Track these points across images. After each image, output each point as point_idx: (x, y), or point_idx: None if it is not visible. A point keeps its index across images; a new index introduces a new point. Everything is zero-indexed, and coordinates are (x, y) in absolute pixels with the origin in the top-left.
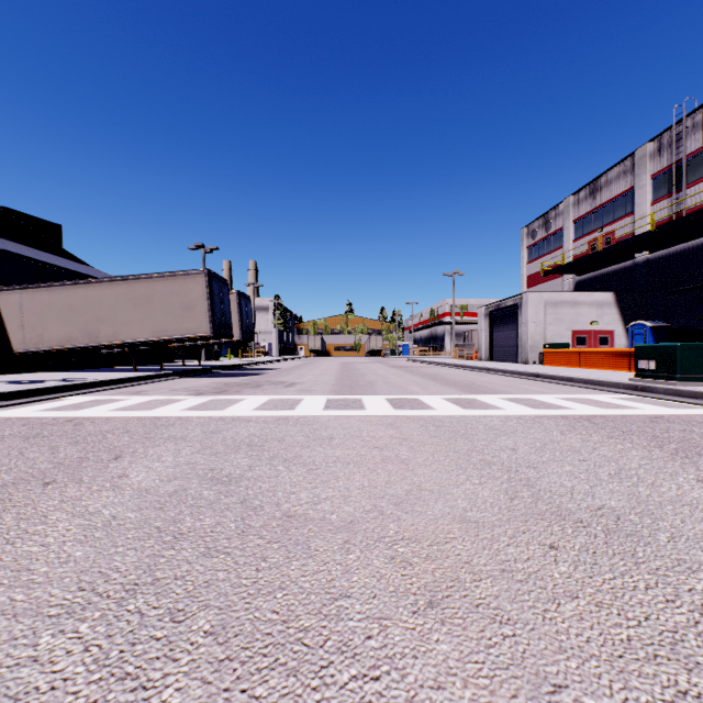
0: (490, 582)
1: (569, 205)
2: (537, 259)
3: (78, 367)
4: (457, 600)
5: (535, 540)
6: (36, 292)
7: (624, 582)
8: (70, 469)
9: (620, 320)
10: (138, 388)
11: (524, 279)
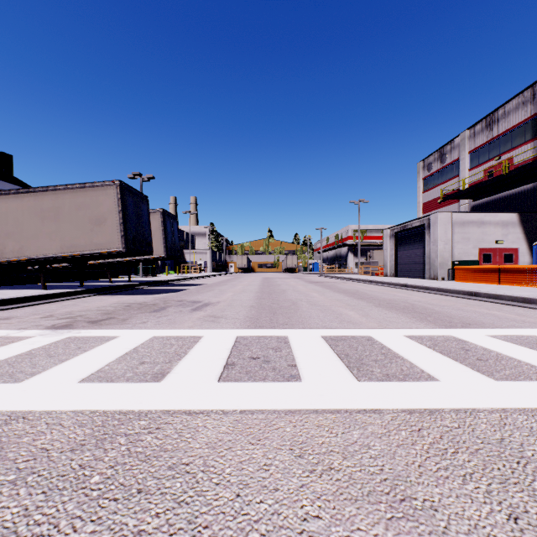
0: None
1: (465, 139)
2: (433, 188)
3: (29, 282)
4: None
5: None
6: None
7: None
8: None
9: (523, 238)
10: (12, 312)
11: (420, 206)
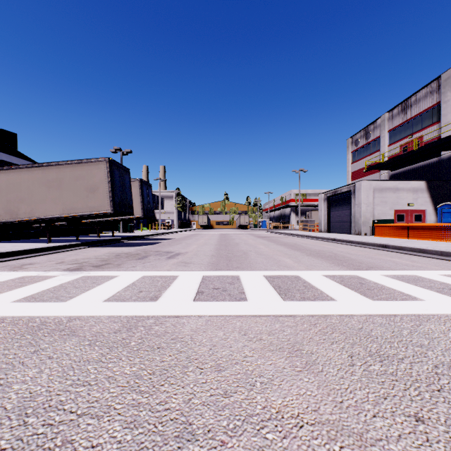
0: None
1: (385, 120)
2: (359, 160)
3: (30, 237)
4: None
5: None
6: None
7: None
8: None
9: (430, 202)
10: (32, 259)
11: (349, 174)
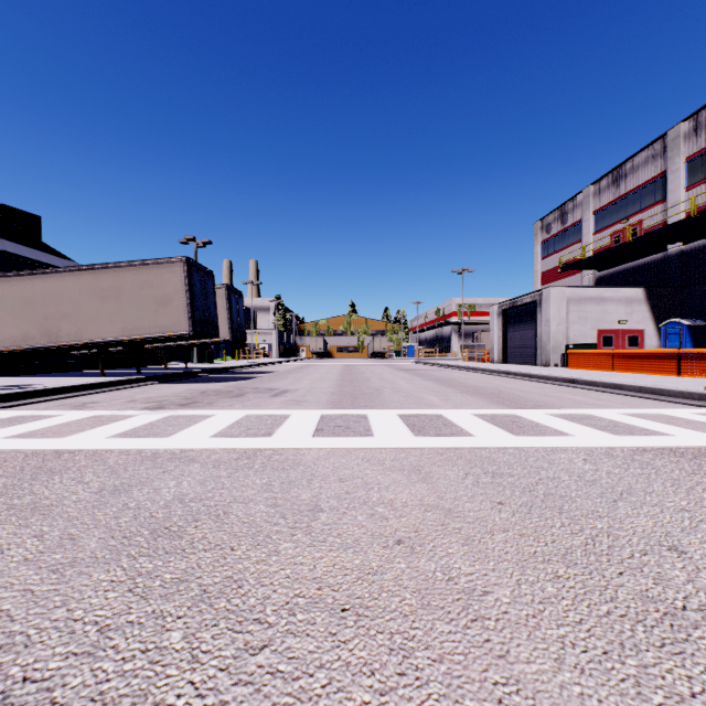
0: None
1: (589, 196)
2: (552, 255)
3: (59, 370)
4: None
5: None
6: None
7: None
8: None
9: (650, 318)
10: (91, 398)
11: (538, 276)
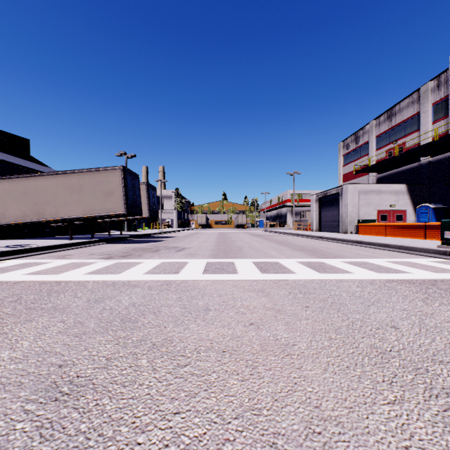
0: None
1: (373, 126)
2: (350, 163)
3: (41, 235)
4: None
5: None
6: (0, 182)
7: None
8: None
9: (410, 203)
10: (67, 252)
11: (341, 176)
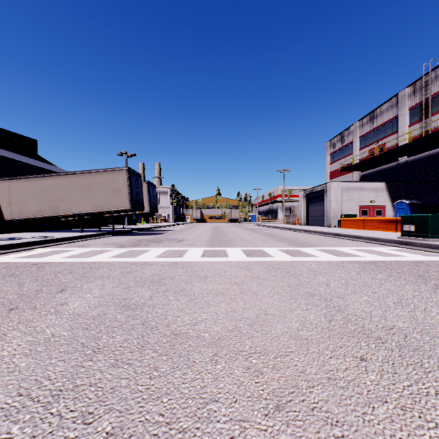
0: (320, 389)
1: (356, 127)
2: (336, 161)
3: (47, 229)
4: (297, 404)
5: (349, 354)
6: (19, 182)
7: (419, 389)
8: (29, 299)
9: (389, 199)
10: (83, 243)
11: (328, 174)
